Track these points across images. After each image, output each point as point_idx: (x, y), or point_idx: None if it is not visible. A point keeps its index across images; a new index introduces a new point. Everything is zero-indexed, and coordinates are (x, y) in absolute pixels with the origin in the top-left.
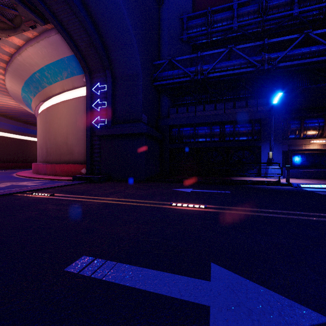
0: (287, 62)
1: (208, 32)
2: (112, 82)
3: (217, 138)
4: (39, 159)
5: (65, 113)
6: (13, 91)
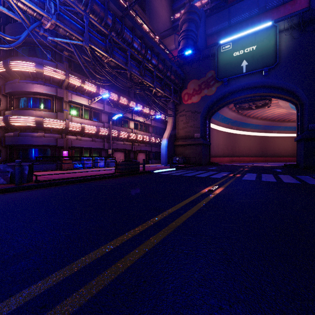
0: None
1: None
2: (301, 108)
3: None
4: None
5: None
6: None
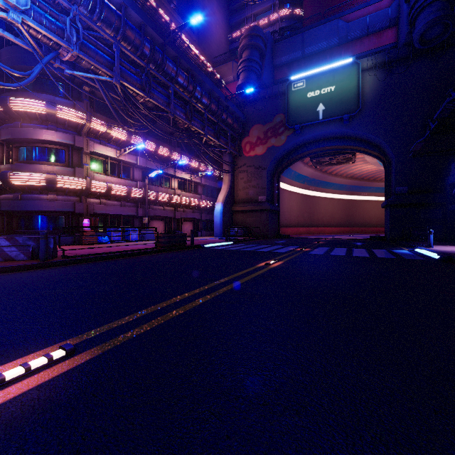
0: None
1: None
2: (388, 167)
3: None
4: None
5: None
6: None
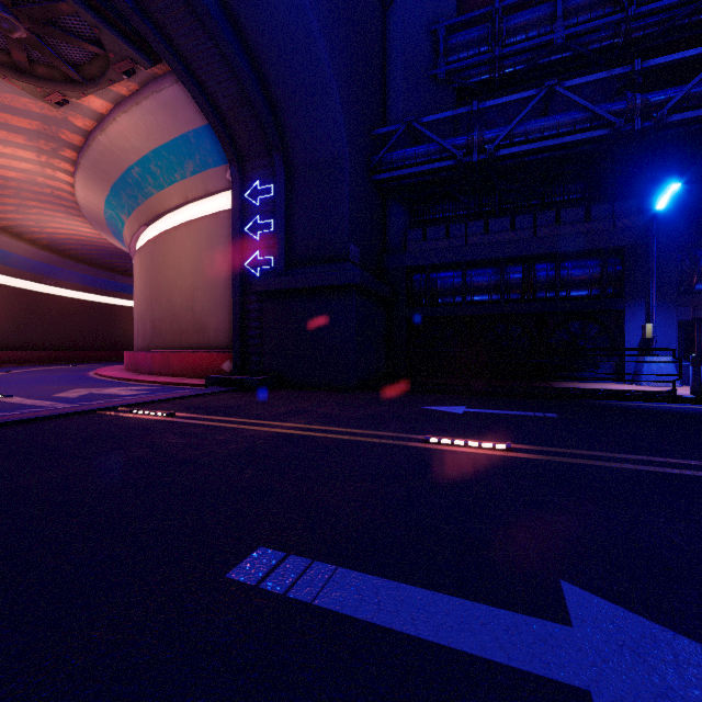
0: (691, 110)
1: (494, 57)
2: (285, 179)
3: (516, 294)
4: (138, 343)
5: (189, 248)
6: (89, 207)
